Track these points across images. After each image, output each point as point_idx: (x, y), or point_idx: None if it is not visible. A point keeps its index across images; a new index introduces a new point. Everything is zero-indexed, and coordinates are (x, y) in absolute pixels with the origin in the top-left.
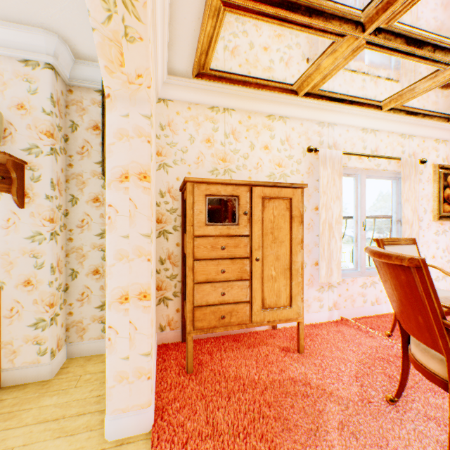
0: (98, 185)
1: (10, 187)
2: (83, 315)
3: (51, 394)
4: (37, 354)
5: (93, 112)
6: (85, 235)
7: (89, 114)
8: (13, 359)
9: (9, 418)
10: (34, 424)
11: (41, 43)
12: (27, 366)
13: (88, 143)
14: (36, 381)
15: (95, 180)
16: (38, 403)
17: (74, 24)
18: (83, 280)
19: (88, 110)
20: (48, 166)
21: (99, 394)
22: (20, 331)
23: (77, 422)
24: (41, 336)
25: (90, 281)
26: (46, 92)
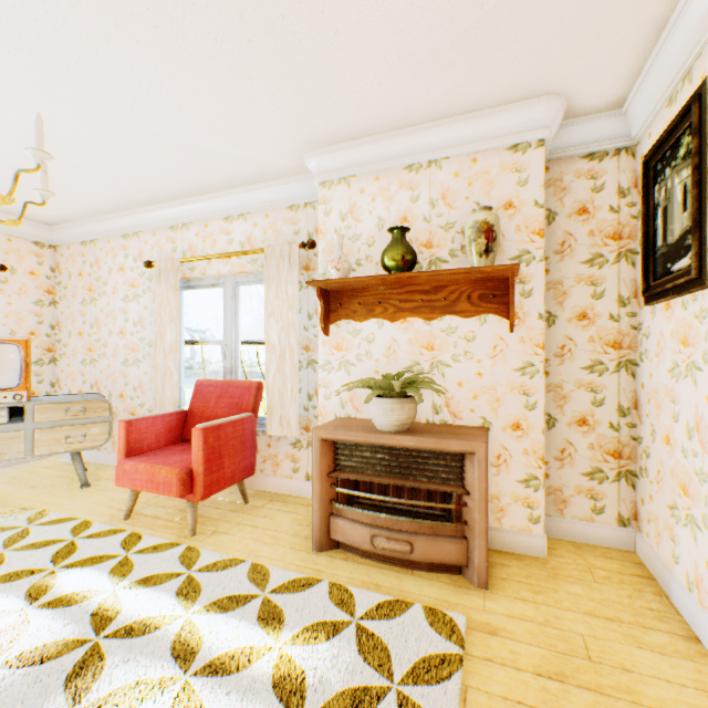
0: (584, 295)
1: (496, 307)
2: (561, 481)
3: (566, 580)
4: (527, 519)
5: (577, 189)
6: (565, 367)
7: (571, 195)
8: (498, 518)
9: (535, 591)
10: (580, 613)
11: (538, 117)
12: (514, 531)
13: (570, 235)
14: (526, 554)
15: (580, 288)
16: (558, 586)
17: (596, 71)
18: (561, 432)
19: (569, 189)
20: (540, 276)
21: (649, 607)
22: (507, 485)
23: (650, 636)
24: (532, 498)
25: (572, 434)
26: (538, 178)
